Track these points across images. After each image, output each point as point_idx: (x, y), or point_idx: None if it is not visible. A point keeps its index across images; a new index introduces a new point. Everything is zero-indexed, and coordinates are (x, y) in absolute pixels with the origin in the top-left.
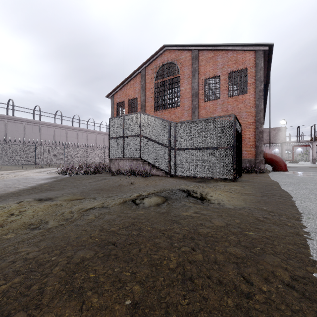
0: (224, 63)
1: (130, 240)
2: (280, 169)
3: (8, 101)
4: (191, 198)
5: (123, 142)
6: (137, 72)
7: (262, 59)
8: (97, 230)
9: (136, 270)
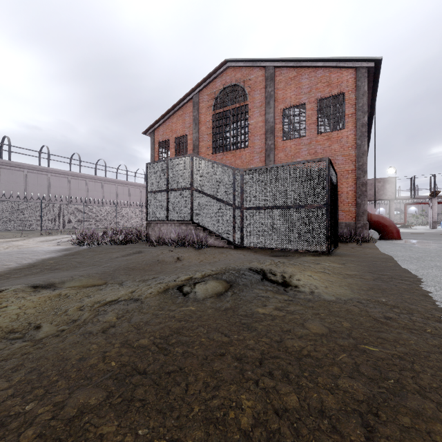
0: (311, 85)
1: (170, 366)
2: (391, 236)
3: (2, 139)
4: (269, 283)
5: (166, 198)
6: (188, 98)
7: (365, 80)
8: (117, 344)
9: (179, 435)
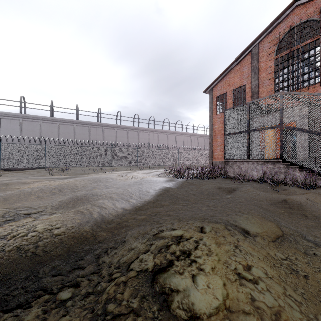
0: None
1: None
2: None
3: (117, 113)
4: None
5: (247, 138)
6: (246, 52)
7: None
8: None
9: None
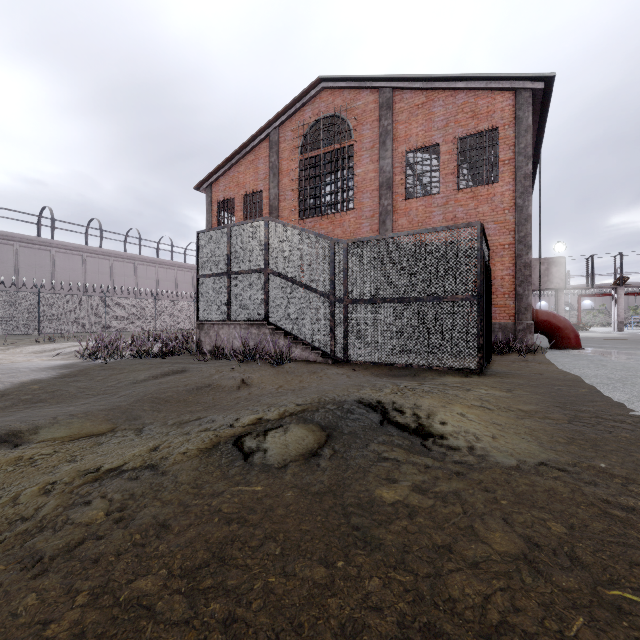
0: (448, 116)
1: None
2: (567, 344)
3: None
4: (394, 430)
5: (227, 285)
6: (263, 135)
7: (530, 109)
8: (82, 597)
9: None
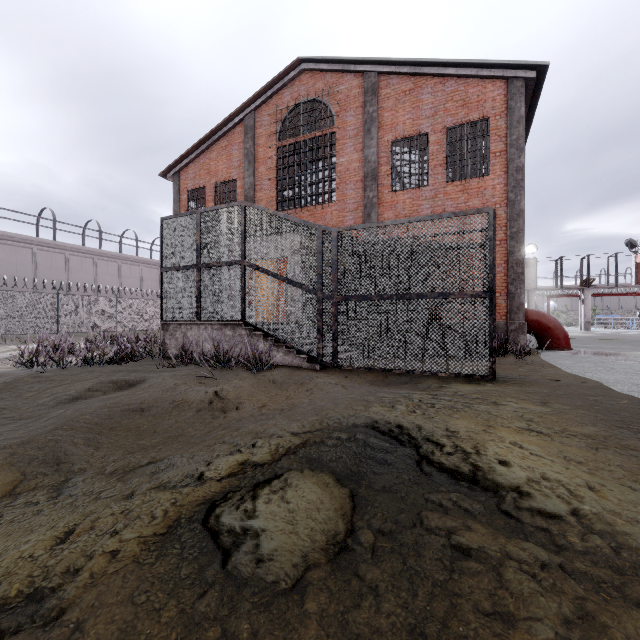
0: (436, 104)
1: None
2: (557, 344)
3: None
4: (444, 479)
5: (197, 279)
6: (237, 118)
7: (522, 99)
8: None
9: None
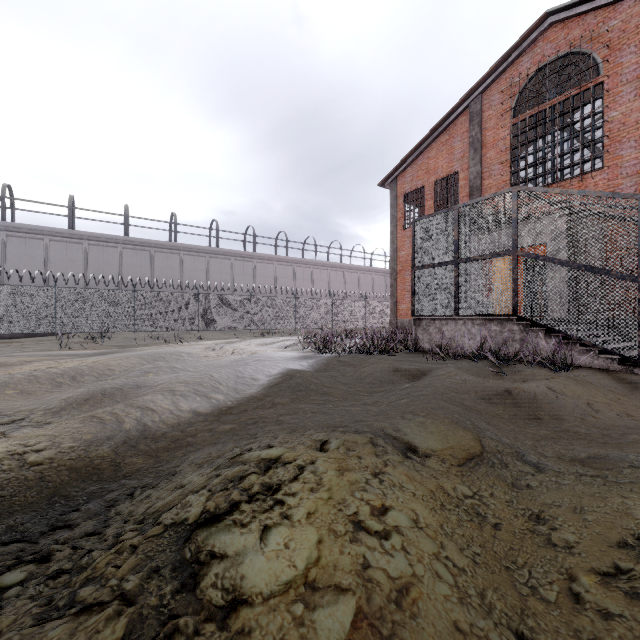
0: None
1: None
2: None
3: (211, 224)
4: None
5: (454, 275)
6: (460, 109)
7: None
8: None
9: None
